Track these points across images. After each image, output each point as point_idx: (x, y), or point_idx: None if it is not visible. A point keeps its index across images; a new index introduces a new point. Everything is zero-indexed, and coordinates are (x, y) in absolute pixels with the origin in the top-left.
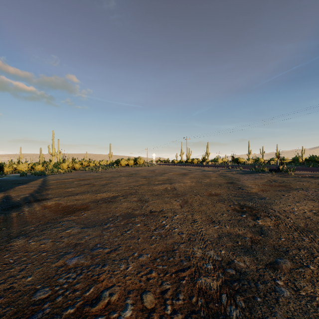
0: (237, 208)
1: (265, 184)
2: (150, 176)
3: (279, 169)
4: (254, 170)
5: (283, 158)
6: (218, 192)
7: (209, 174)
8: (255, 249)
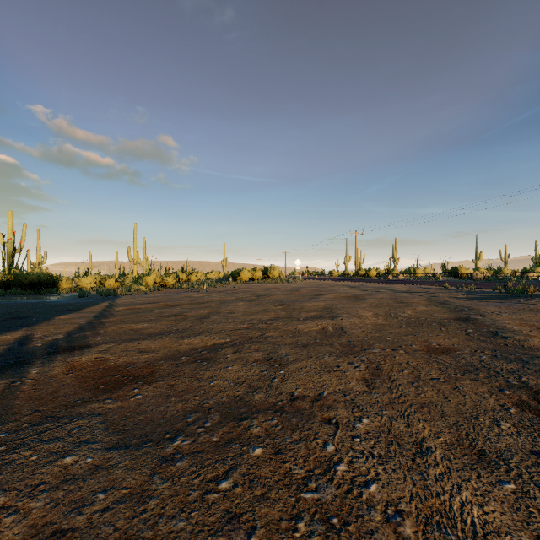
0: (527, 400)
1: None
2: (290, 301)
3: None
4: (503, 292)
5: None
6: (445, 342)
7: (407, 298)
8: None
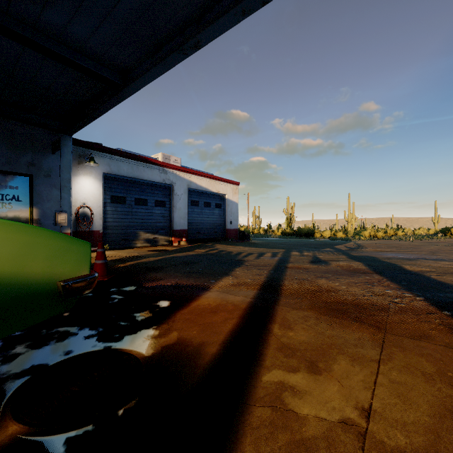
0: None
1: None
2: None
3: None
4: None
5: None
6: None
7: None
8: None
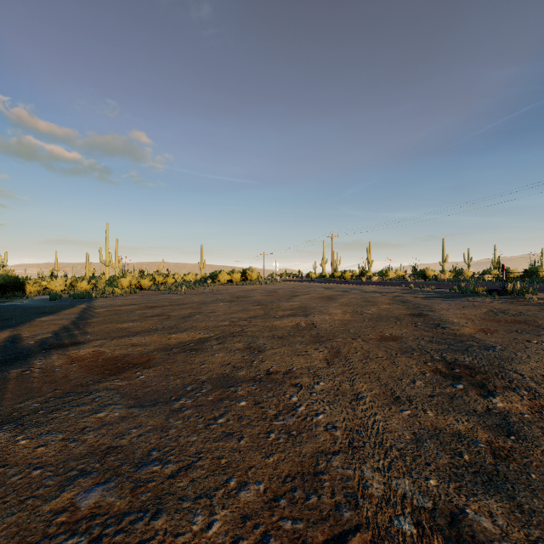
0: (440, 368)
1: (486, 317)
2: (268, 302)
3: (507, 290)
4: (458, 292)
5: (508, 269)
6: (396, 332)
7: (375, 298)
8: (507, 477)
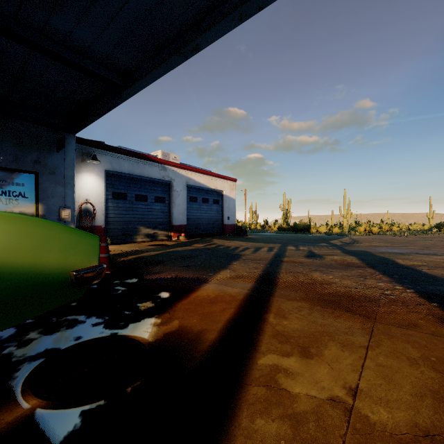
0: None
1: None
2: None
3: None
4: None
5: None
6: None
7: None
8: None
